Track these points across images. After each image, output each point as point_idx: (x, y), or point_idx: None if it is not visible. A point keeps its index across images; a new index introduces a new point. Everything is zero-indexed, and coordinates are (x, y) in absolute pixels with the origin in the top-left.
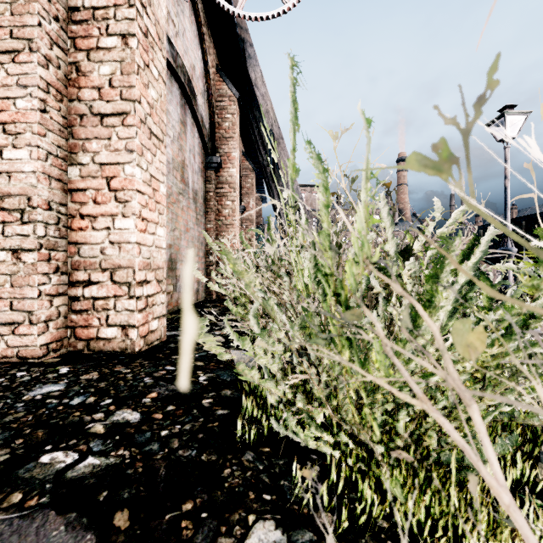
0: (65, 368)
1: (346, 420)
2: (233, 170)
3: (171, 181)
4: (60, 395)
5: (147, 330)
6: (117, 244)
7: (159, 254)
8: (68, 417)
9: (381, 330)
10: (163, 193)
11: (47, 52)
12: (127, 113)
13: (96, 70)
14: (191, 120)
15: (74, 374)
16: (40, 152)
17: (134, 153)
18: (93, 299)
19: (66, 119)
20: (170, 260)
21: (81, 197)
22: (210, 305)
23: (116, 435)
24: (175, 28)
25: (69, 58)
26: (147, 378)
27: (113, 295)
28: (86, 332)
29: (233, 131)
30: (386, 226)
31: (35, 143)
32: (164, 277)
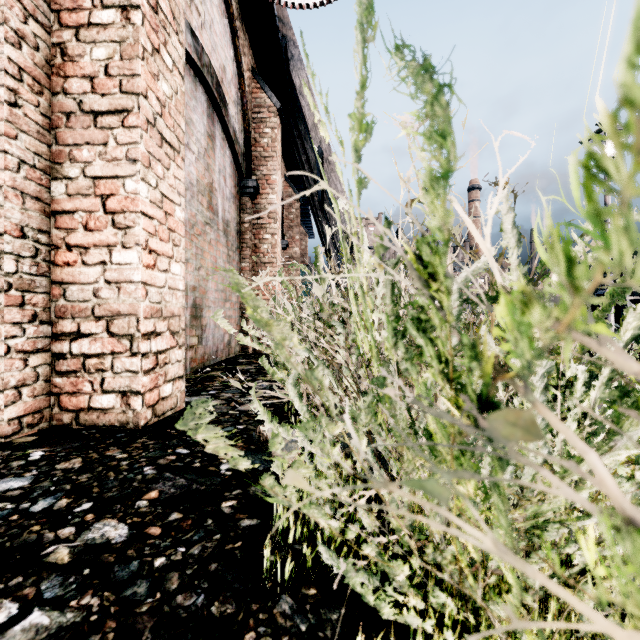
0: (39, 452)
1: (442, 564)
2: (273, 196)
3: (196, 207)
4: (20, 496)
5: (156, 397)
6: (115, 284)
7: (174, 297)
8: (21, 533)
9: (608, 476)
10: (179, 219)
11: (20, 26)
12: (129, 110)
13: (87, 54)
14: (221, 134)
15: (48, 461)
16: (8, 159)
17: (138, 164)
18: (84, 356)
19: (48, 118)
20: (193, 305)
21: (67, 221)
22: (245, 361)
23: (86, 567)
24: (200, 17)
25: (52, 37)
26: (148, 468)
27: (110, 352)
28: (75, 400)
29: (273, 149)
30: (509, 245)
31: (1, 147)
32: (180, 327)
